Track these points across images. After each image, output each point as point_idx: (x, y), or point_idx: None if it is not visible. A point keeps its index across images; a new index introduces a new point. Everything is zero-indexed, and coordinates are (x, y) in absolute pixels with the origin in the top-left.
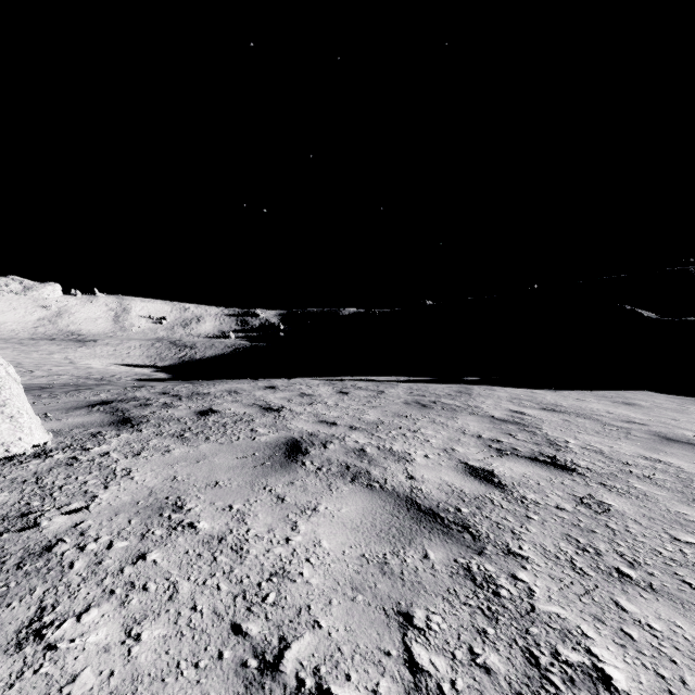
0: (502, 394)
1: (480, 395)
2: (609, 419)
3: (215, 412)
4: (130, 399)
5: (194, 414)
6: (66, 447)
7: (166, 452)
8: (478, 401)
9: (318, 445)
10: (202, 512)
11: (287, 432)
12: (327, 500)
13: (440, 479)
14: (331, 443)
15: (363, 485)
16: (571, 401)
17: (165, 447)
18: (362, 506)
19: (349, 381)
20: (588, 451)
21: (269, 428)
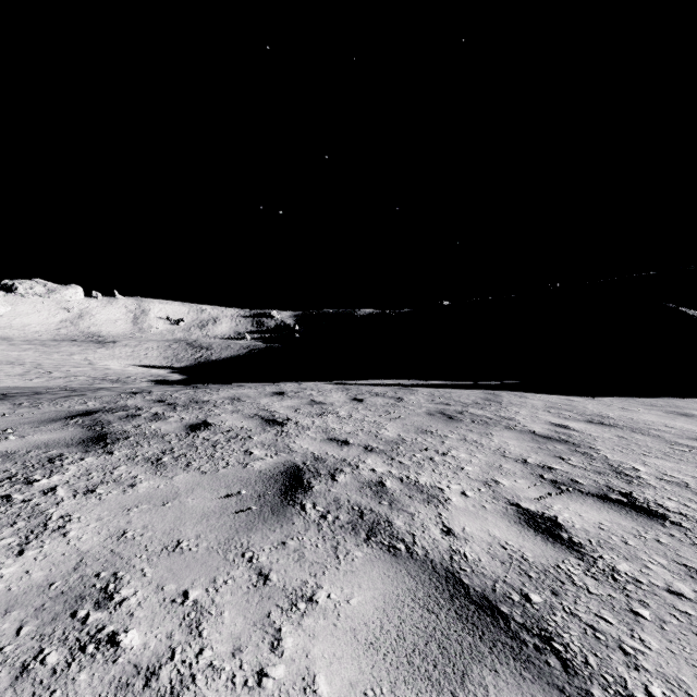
0: (536, 402)
1: (512, 404)
2: (673, 436)
3: (209, 425)
4: (119, 408)
5: (184, 428)
6: (6, 479)
7: (130, 486)
8: (511, 411)
9: (325, 476)
10: (139, 606)
11: (288, 455)
12: (331, 578)
13: (488, 534)
14: (341, 473)
15: (382, 548)
16: (618, 411)
17: (131, 479)
18: (382, 591)
19: (364, 386)
20: (668, 484)
21: (268, 449)
